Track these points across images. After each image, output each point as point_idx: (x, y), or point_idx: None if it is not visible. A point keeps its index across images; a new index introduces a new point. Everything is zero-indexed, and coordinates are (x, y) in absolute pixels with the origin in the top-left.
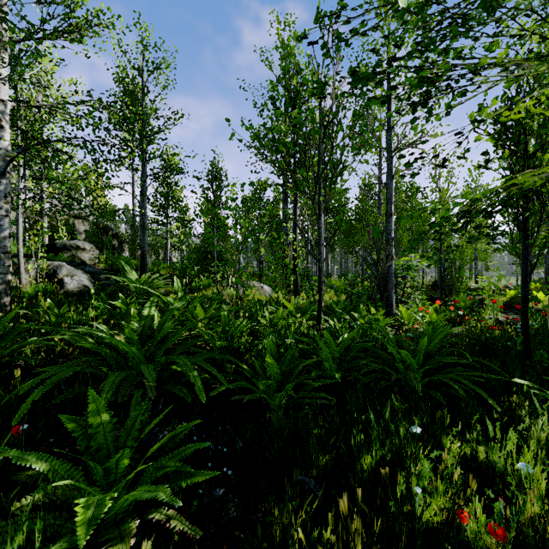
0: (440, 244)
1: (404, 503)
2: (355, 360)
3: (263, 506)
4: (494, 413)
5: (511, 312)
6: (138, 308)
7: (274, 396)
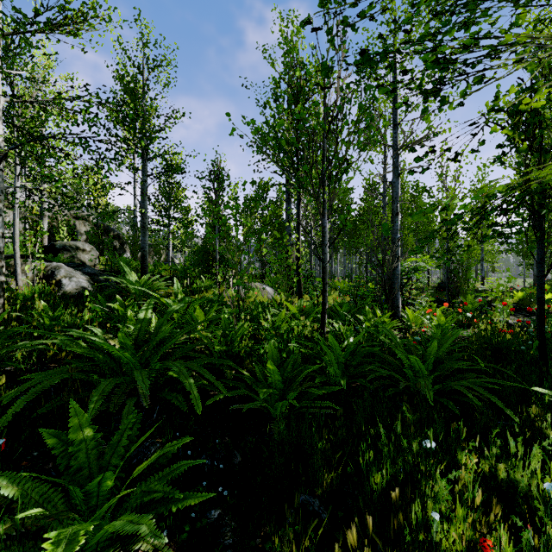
0: (447, 244)
1: (419, 529)
2: (361, 366)
3: (263, 530)
4: (515, 426)
5: (521, 315)
6: (136, 310)
7: (276, 405)
